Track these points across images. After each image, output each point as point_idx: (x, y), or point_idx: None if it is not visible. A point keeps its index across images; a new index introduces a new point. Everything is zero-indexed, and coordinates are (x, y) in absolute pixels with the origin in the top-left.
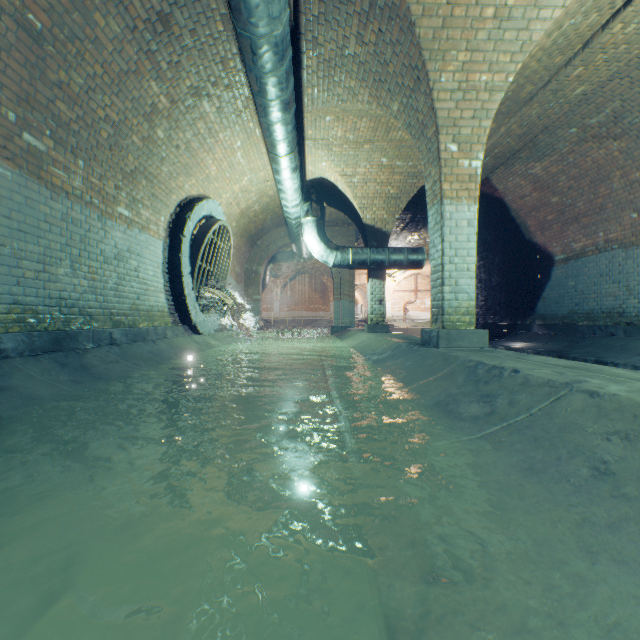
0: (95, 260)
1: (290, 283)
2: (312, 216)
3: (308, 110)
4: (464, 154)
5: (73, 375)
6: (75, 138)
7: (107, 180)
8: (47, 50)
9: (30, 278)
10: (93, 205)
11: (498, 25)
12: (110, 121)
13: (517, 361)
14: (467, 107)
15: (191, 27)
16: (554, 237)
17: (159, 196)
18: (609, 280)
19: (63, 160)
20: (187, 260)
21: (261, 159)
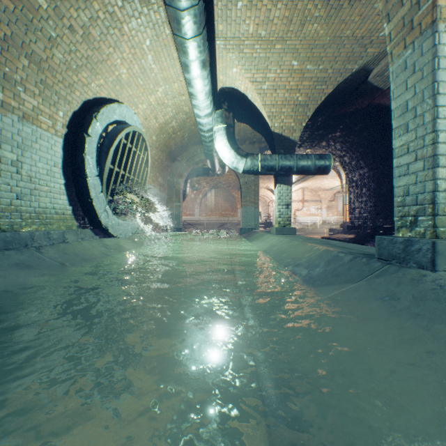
0: None
1: (207, 195)
2: (223, 124)
3: None
4: None
5: None
6: None
7: None
8: None
9: None
10: None
11: None
12: None
13: None
14: None
15: None
16: None
17: (53, 86)
18: None
19: None
20: (94, 161)
21: (173, 67)
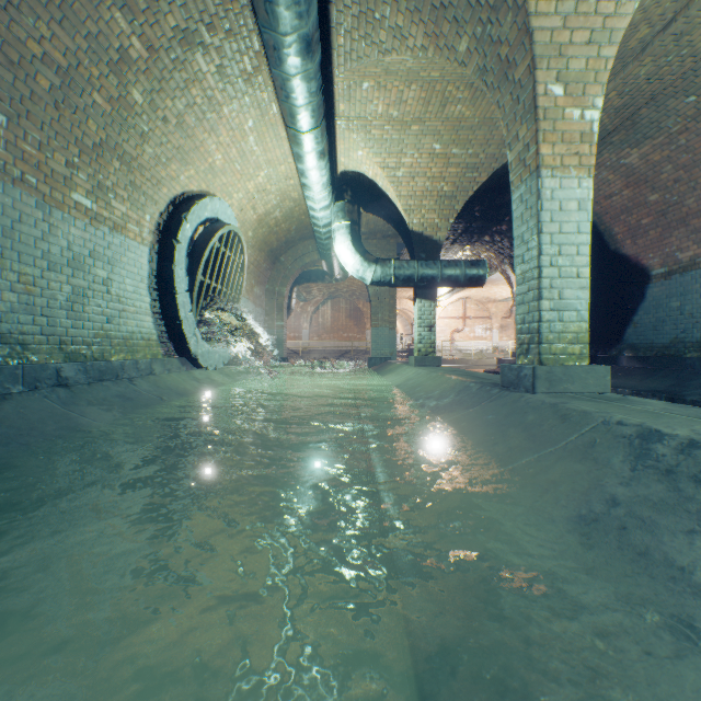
0: (31, 265)
1: (321, 309)
2: (345, 220)
3: (339, 71)
4: (573, 100)
5: None
6: None
7: (52, 152)
8: None
9: None
10: (27, 184)
11: None
12: (52, 64)
13: None
14: (580, 25)
15: None
16: (651, 246)
17: (141, 186)
18: None
19: None
20: (183, 273)
21: (280, 147)
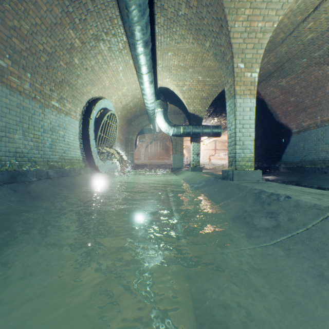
0: (38, 131)
1: (149, 145)
2: (161, 108)
3: (158, 49)
4: (248, 69)
5: (20, 197)
6: (25, 60)
7: (45, 86)
8: (5, 7)
9: None
10: (36, 99)
11: None
12: (46, 52)
13: (284, 189)
14: (250, 42)
15: None
16: (292, 119)
17: (76, 96)
18: (323, 142)
19: (17, 73)
20: (92, 132)
21: (133, 77)
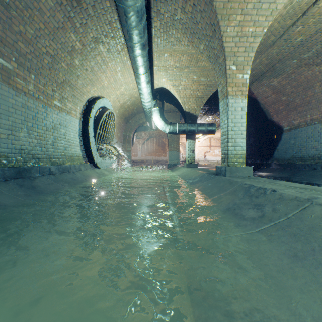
0: (41, 129)
1: (146, 142)
2: (157, 107)
3: (155, 50)
4: (239, 71)
5: (26, 191)
6: (29, 63)
7: (48, 86)
8: (12, 13)
9: (3, 138)
10: (40, 99)
11: (259, 0)
12: (49, 54)
13: (272, 184)
14: (241, 46)
15: (92, 4)
16: (283, 118)
17: (77, 96)
18: (313, 140)
19: (22, 74)
20: (92, 129)
21: (131, 77)
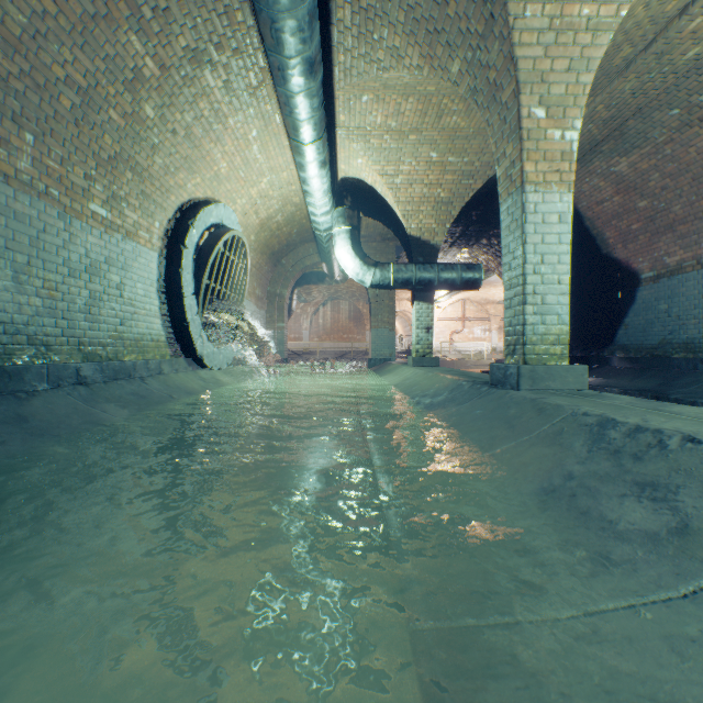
0: (54, 271)
1: (321, 310)
2: (345, 225)
3: (340, 86)
4: (555, 122)
5: None
6: (18, 101)
7: (72, 166)
8: None
9: None
10: (50, 197)
11: None
12: (74, 85)
13: (665, 416)
14: (560, 55)
15: None
16: (640, 250)
17: (151, 195)
18: None
19: None
20: (190, 277)
21: (283, 155)
